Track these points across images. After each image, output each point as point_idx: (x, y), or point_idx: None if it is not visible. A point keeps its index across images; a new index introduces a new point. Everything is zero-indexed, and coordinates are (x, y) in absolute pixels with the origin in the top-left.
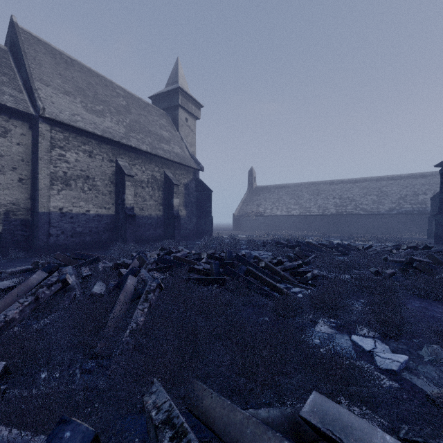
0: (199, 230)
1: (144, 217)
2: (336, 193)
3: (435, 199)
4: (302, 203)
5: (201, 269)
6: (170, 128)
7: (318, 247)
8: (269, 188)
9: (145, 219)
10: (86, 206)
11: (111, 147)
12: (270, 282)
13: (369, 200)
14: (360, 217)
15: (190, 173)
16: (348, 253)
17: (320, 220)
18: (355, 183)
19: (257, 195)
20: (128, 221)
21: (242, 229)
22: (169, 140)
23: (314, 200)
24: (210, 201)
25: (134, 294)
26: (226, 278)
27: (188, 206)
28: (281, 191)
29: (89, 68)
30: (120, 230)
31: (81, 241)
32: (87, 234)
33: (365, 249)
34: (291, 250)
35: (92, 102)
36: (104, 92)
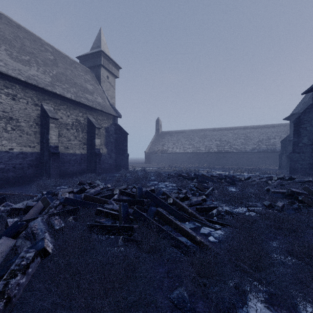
0: (117, 164)
1: (69, 154)
2: (217, 137)
3: (284, 142)
4: (194, 143)
5: (109, 212)
6: (94, 82)
7: (211, 178)
8: (171, 133)
9: (69, 156)
10: (9, 145)
11: (36, 92)
12: (182, 228)
13: (239, 142)
14: (233, 154)
15: (110, 119)
16: (234, 183)
17: (206, 156)
18: (229, 130)
19: (162, 138)
20: (52, 158)
21: (151, 162)
22: (92, 91)
23: (202, 142)
24: (126, 142)
25: (3, 268)
26: (134, 227)
27: (108, 145)
28: (179, 135)
29: (18, 24)
30: (44, 166)
31: (3, 176)
32: (10, 170)
33: (246, 180)
34: (191, 182)
35: (18, 51)
36: (32, 46)
